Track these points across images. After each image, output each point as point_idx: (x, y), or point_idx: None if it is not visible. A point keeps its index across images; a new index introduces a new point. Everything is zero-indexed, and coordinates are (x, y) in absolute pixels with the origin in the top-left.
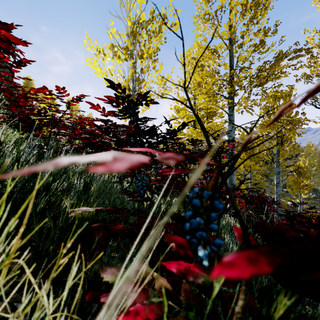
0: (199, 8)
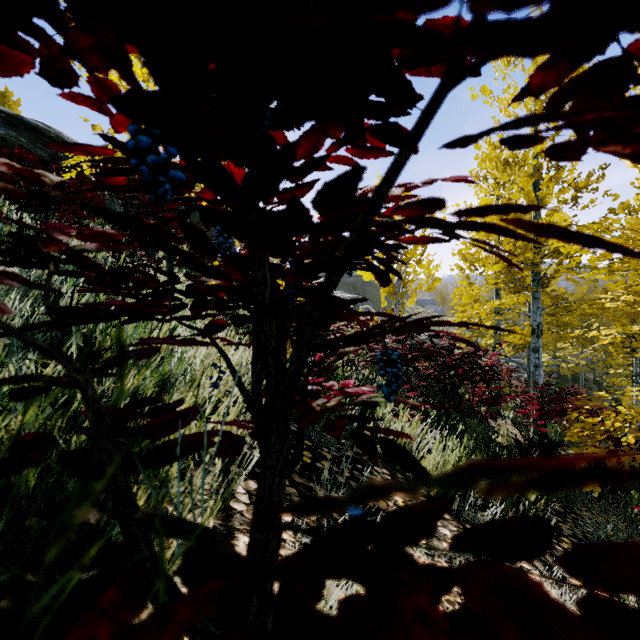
0: (483, 152)
